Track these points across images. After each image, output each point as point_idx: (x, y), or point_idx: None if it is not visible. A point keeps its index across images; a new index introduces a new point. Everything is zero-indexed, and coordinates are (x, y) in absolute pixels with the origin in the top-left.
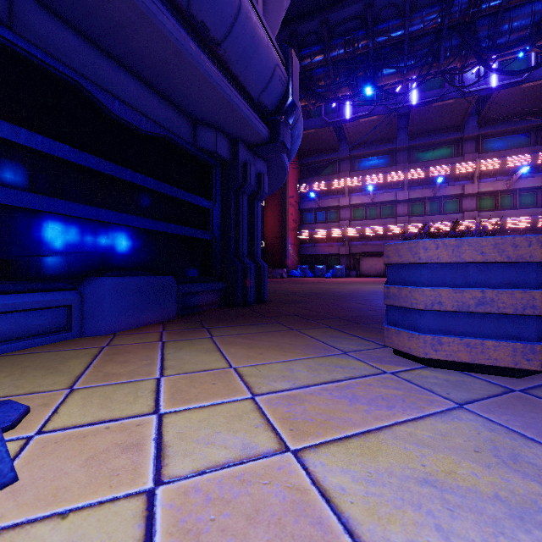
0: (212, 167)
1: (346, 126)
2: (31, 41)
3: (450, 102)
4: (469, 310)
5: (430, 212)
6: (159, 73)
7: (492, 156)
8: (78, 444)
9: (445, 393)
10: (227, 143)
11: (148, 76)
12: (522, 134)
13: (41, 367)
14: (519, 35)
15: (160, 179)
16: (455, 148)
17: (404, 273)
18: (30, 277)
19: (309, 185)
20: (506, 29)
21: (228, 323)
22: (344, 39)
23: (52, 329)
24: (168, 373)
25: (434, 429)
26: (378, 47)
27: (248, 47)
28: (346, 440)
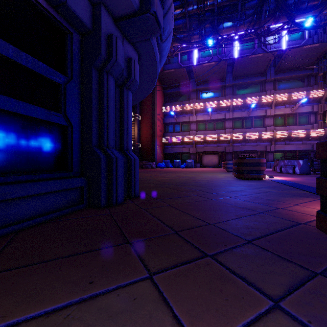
0: (67, 34)
1: (195, 68)
2: None
3: (260, 56)
4: None
5: (246, 126)
6: None
7: (283, 92)
8: None
9: None
10: (85, 3)
11: None
12: (299, 79)
13: None
14: (314, 3)
15: None
16: (260, 87)
17: None
18: None
19: (170, 107)
20: None
21: (25, 296)
22: None
23: None
24: None
25: None
26: (221, 6)
27: None
28: None
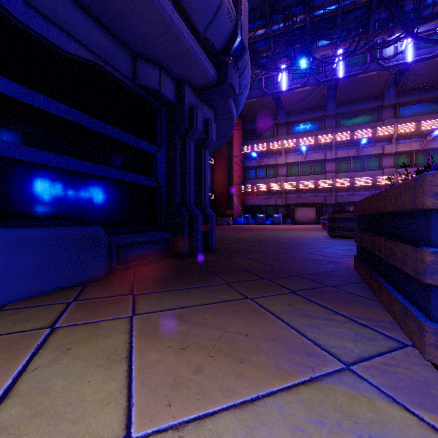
0: (157, 110)
1: (283, 96)
2: None
3: (373, 74)
4: None
5: (354, 169)
6: None
7: (408, 121)
8: None
9: None
10: (172, 84)
11: None
12: (433, 102)
13: None
14: None
15: (91, 115)
16: (376, 114)
17: None
18: None
19: (251, 146)
20: (430, 2)
21: (164, 285)
22: (283, 14)
23: None
24: None
25: None
26: (314, 21)
27: None
28: None
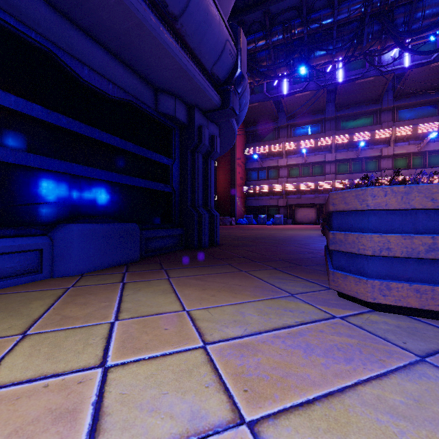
0: (172, 129)
1: (284, 100)
2: (4, 8)
3: (371, 80)
4: (419, 256)
5: (354, 170)
6: (124, 43)
7: (405, 124)
8: (7, 409)
9: (401, 342)
10: (184, 109)
11: (114, 47)
12: (430, 105)
13: (4, 310)
14: (431, 21)
15: (126, 139)
16: (374, 118)
17: (350, 219)
18: (5, 224)
19: (253, 148)
20: (419, 16)
21: (184, 265)
22: (283, 26)
23: (23, 271)
24: (123, 316)
25: (403, 392)
26: (312, 33)
27: (202, 22)
28: (308, 407)
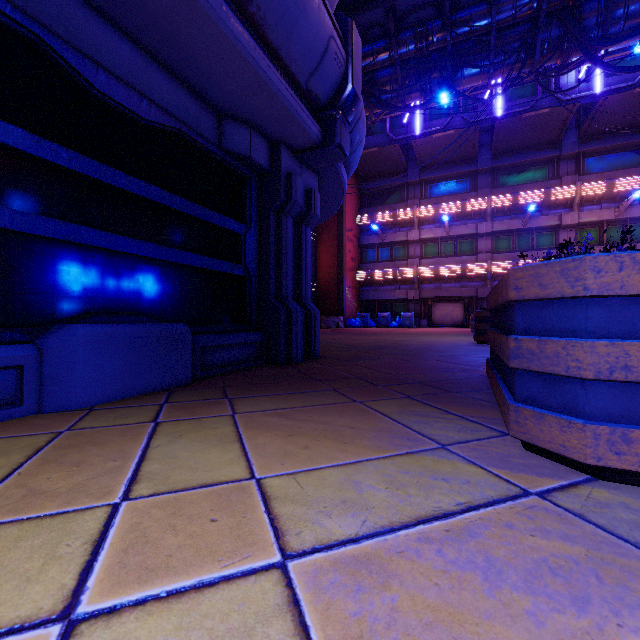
0: (246, 179)
1: (416, 143)
2: None
3: (545, 112)
4: None
5: (519, 247)
6: (164, 34)
7: (596, 178)
8: None
9: None
10: (265, 146)
11: (149, 40)
12: (633, 151)
13: None
14: (637, 21)
15: (171, 191)
16: (549, 169)
17: (550, 314)
18: None
19: (371, 215)
20: (620, 14)
21: (262, 391)
22: (415, 31)
23: None
24: (138, 490)
25: None
26: (458, 41)
27: (292, 4)
28: None
